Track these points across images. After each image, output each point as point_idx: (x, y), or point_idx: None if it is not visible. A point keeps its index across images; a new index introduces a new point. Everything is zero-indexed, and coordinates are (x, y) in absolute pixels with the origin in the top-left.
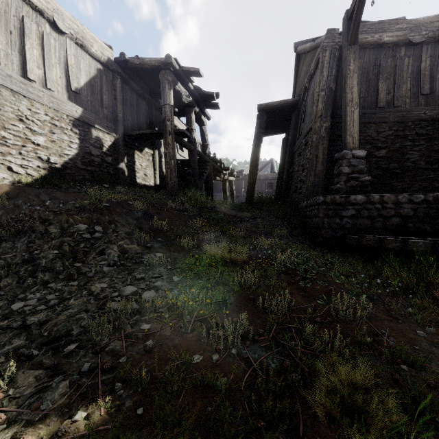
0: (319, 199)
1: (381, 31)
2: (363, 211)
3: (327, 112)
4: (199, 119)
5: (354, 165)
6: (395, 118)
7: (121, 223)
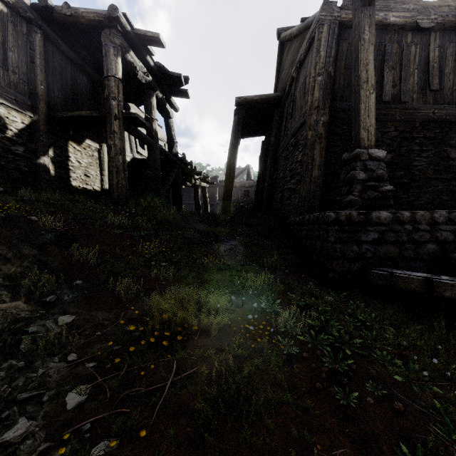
0: (330, 216)
1: (385, 9)
2: (388, 234)
3: (325, 102)
4: (163, 107)
5: (371, 169)
6: (402, 116)
7: (3, 257)
